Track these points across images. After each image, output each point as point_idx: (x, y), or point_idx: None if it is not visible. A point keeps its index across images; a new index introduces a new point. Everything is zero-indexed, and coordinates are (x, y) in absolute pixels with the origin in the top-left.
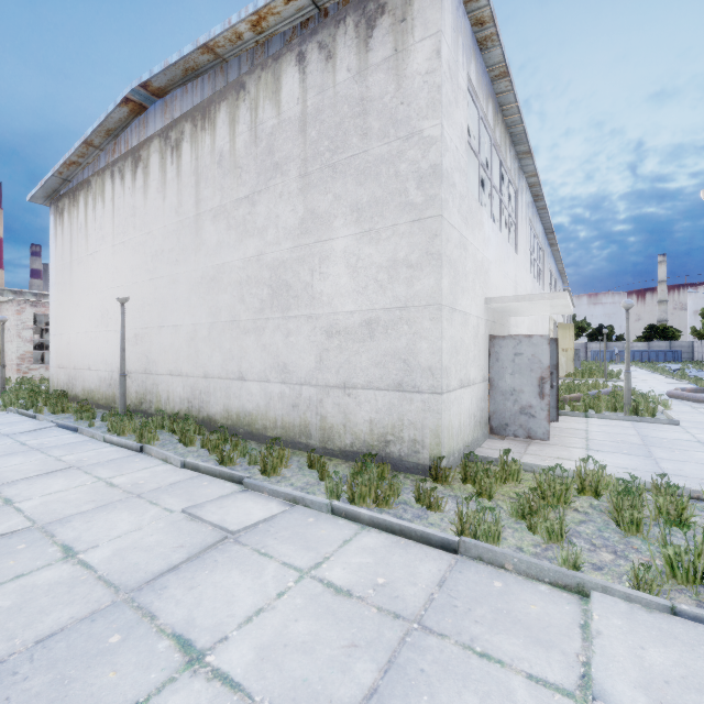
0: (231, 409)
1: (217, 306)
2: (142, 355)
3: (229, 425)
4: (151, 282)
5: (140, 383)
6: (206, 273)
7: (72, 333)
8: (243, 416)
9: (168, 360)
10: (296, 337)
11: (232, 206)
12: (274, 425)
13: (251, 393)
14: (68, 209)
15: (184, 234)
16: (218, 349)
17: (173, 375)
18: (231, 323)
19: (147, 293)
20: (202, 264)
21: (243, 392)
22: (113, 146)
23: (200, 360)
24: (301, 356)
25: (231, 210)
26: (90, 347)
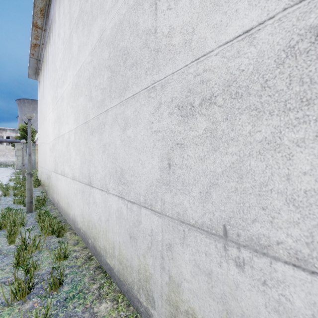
0: (84, 215)
1: (77, 110)
2: (54, 159)
3: (83, 230)
4: (56, 105)
5: (53, 179)
6: (73, 82)
7: (41, 147)
8: (91, 226)
9: (60, 162)
10: (133, 128)
11: (85, 1)
12: (112, 252)
13: (95, 202)
14: (40, 77)
15: (65, 57)
16: (78, 152)
17: (62, 175)
18: (84, 125)
19: (55, 113)
20: (72, 76)
21: (91, 199)
22: (48, 24)
23: (71, 163)
24: (140, 159)
25: (84, 6)
26: (44, 154)
